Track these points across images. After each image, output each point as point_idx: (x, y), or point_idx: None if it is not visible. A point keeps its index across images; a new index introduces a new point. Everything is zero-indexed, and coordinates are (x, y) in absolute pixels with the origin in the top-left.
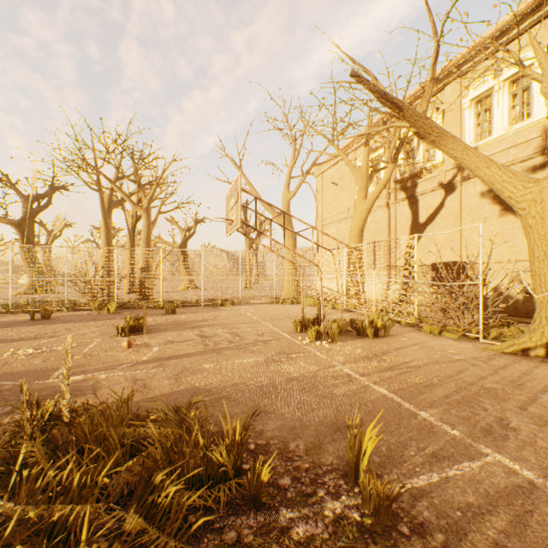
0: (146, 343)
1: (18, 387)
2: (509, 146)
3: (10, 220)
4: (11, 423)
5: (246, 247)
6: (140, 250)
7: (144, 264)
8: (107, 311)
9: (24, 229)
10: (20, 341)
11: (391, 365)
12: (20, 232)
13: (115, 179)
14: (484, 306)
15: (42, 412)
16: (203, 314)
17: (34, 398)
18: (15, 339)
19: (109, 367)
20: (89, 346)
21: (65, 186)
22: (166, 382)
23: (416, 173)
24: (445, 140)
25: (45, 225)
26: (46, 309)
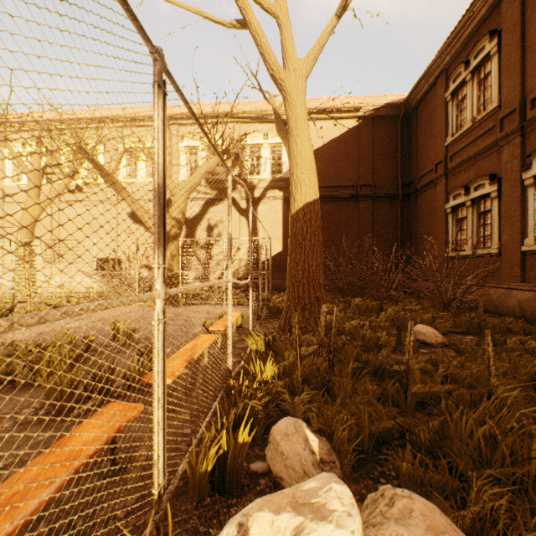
0: None
1: None
2: (147, 190)
3: None
4: None
5: None
6: None
7: None
8: None
9: None
10: None
11: (99, 319)
12: None
13: None
14: (139, 285)
15: None
16: None
17: None
18: None
19: None
20: None
21: None
22: None
23: (82, 184)
24: (123, 191)
25: None
26: None
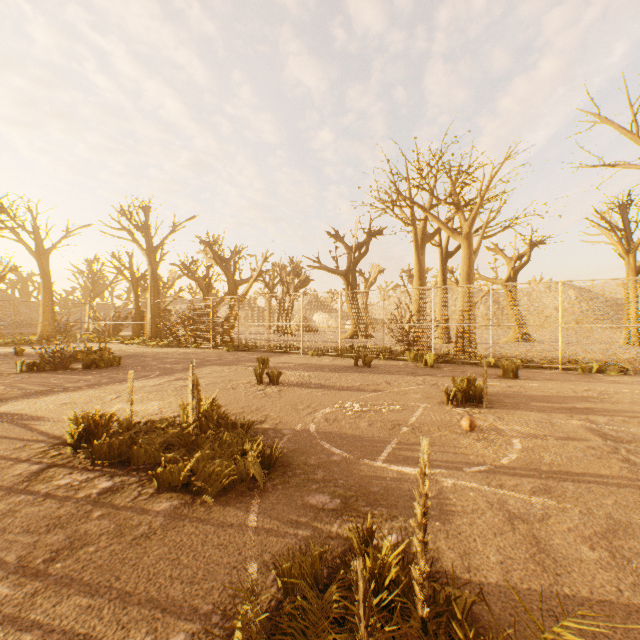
0: (494, 427)
1: (346, 462)
2: None
3: (339, 271)
4: (339, 538)
5: (626, 273)
6: (459, 289)
7: (463, 306)
8: (423, 363)
9: (348, 278)
10: (346, 390)
11: None
12: (346, 281)
13: (427, 208)
14: None
15: (377, 552)
16: (570, 385)
17: (363, 493)
18: (343, 387)
19: (450, 464)
20: (414, 413)
21: (379, 231)
22: (586, 553)
23: None
24: None
25: (363, 274)
26: (366, 356)
